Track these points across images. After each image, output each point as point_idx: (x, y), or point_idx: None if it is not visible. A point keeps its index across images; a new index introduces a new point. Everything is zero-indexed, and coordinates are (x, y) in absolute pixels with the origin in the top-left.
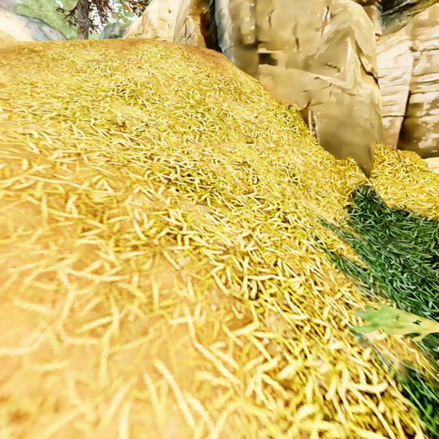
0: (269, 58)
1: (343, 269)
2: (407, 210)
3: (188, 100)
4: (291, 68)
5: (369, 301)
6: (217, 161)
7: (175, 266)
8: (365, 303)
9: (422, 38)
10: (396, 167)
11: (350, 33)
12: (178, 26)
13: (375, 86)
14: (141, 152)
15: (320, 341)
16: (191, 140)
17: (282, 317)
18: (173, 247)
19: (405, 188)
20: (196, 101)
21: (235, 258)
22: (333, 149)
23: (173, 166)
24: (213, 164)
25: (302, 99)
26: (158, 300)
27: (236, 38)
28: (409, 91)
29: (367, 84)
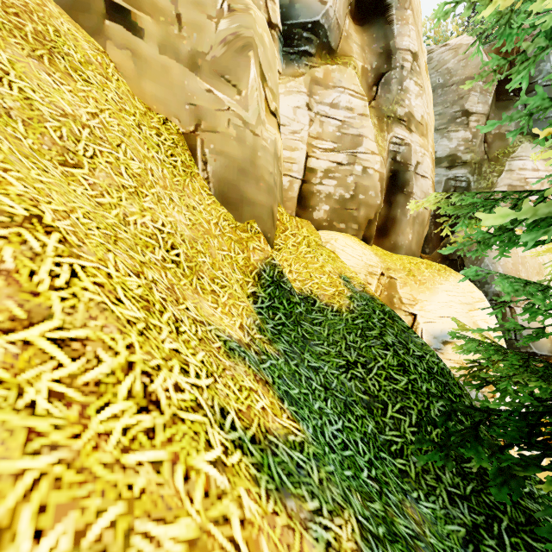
0: (128, 19)
1: (278, 485)
2: (314, 296)
3: None
4: (169, 56)
5: None
6: None
7: None
8: None
9: (318, 98)
10: (299, 239)
11: (253, 46)
12: None
13: (278, 133)
14: None
15: None
16: None
17: None
18: None
19: (309, 267)
20: None
21: None
22: (233, 205)
23: None
24: None
25: (188, 115)
26: None
27: None
28: (307, 152)
29: (271, 127)
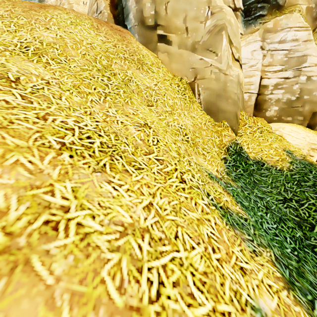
0: (166, 39)
1: (231, 224)
2: (263, 161)
3: (95, 64)
4: (182, 49)
5: (256, 257)
6: (120, 122)
7: (46, 280)
8: (254, 261)
9: (269, 40)
10: (254, 129)
11: (224, 28)
12: (91, 3)
13: (240, 69)
14: (32, 111)
15: None
16: (96, 101)
17: None
18: (49, 244)
19: (260, 145)
20: (103, 66)
21: (134, 239)
22: (213, 114)
23: (71, 127)
24: (116, 124)
25: (191, 74)
26: None
27: (140, 19)
28: (261, 76)
29: (235, 68)
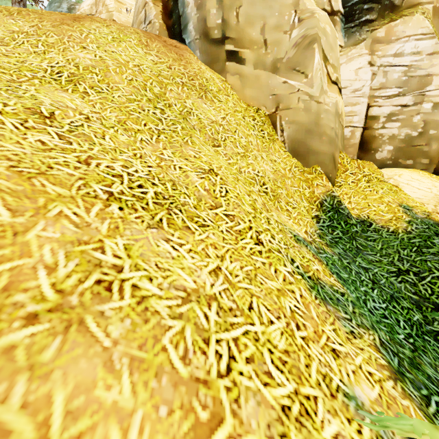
0: (237, 56)
1: (323, 298)
2: (370, 220)
3: (144, 92)
4: (259, 69)
5: (354, 339)
6: (178, 167)
7: (103, 342)
8: (351, 343)
9: (379, 54)
10: (358, 176)
11: (317, 39)
12: (136, 11)
13: (339, 95)
14: (73, 154)
15: (314, 428)
16: (147, 141)
17: (264, 397)
18: (103, 305)
19: (367, 198)
20: (155, 95)
21: (199, 307)
22: (301, 156)
23: (118, 174)
24: (173, 171)
25: (271, 102)
26: (60, 428)
27: (202, 30)
28: (368, 104)
29: (332, 93)
